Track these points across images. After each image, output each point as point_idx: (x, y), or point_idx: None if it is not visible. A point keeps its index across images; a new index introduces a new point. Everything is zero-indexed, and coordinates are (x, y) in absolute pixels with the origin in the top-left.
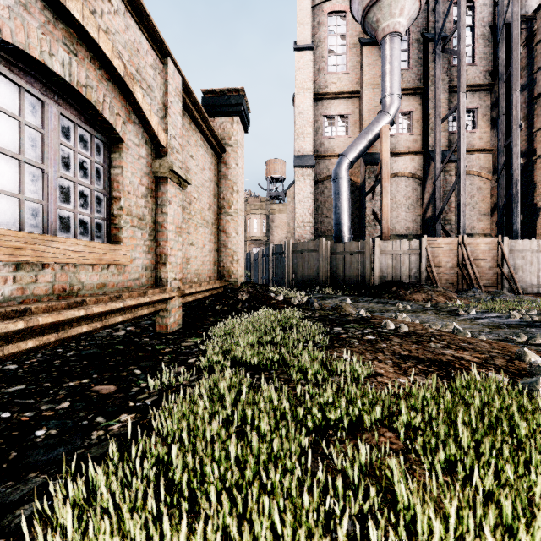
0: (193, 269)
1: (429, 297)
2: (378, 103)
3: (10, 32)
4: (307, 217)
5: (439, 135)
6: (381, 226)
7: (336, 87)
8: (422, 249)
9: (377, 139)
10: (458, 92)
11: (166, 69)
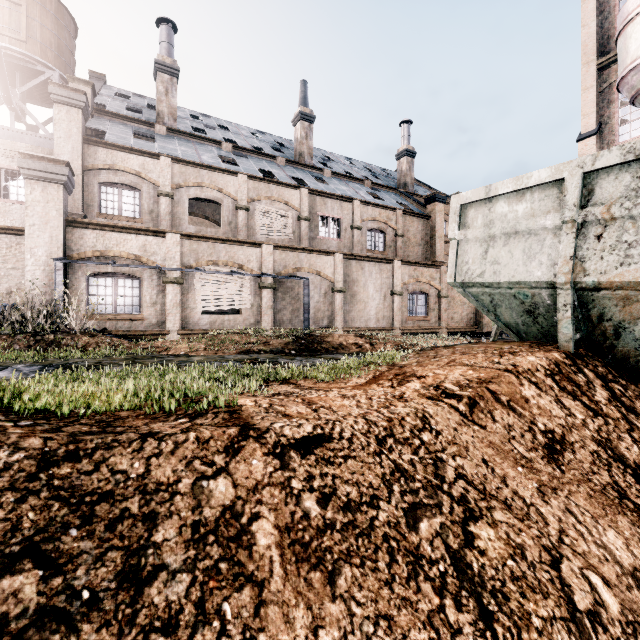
0: (455, 321)
1: None
2: None
3: (412, 290)
4: None
5: None
6: None
7: None
8: None
9: None
10: None
11: (440, 269)
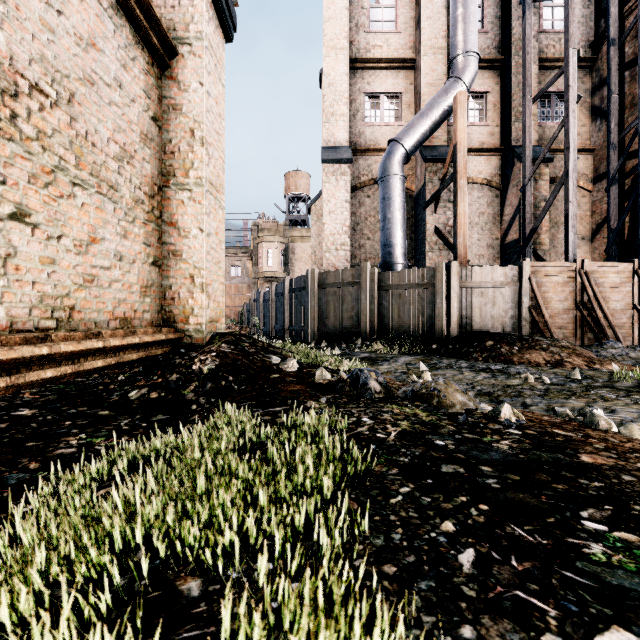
0: (33, 293)
1: (557, 357)
2: (442, 75)
3: None
4: (340, 237)
5: (529, 121)
6: (455, 246)
7: (382, 52)
8: (523, 280)
9: (445, 119)
10: (566, 49)
11: None
